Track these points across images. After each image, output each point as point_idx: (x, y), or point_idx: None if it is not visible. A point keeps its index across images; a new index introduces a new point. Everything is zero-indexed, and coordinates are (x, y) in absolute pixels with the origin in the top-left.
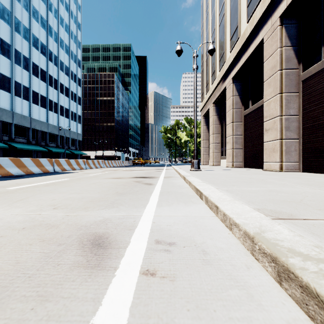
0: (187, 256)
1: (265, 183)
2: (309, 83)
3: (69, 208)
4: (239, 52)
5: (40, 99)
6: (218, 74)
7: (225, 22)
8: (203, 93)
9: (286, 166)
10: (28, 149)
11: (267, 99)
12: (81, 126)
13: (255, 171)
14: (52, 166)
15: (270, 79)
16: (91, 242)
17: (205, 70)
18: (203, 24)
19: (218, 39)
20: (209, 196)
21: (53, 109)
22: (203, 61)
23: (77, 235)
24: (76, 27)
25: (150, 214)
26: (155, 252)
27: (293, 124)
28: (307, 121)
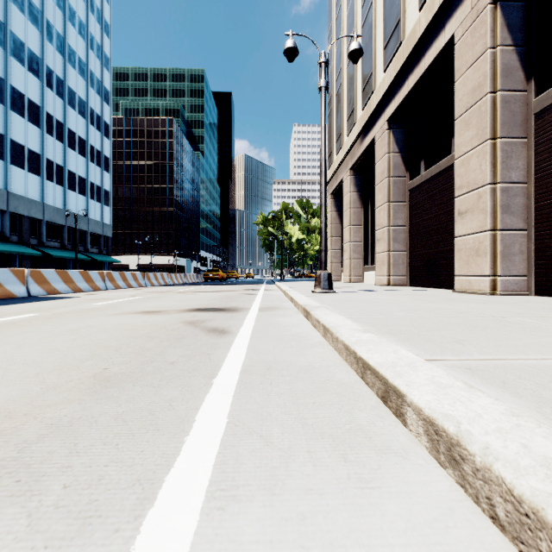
0: None
1: (527, 331)
2: (551, 117)
3: None
4: (402, 69)
5: (27, 157)
6: (361, 114)
7: (373, 18)
8: (332, 153)
9: (503, 284)
10: (0, 251)
11: (462, 152)
12: (110, 211)
13: (444, 294)
14: (25, 285)
15: (470, 112)
16: None
17: (335, 111)
18: (331, 28)
19: None
20: (465, 434)
21: (54, 177)
22: (331, 94)
23: None
24: (100, 29)
25: None
26: None
27: (516, 201)
28: (547, 194)
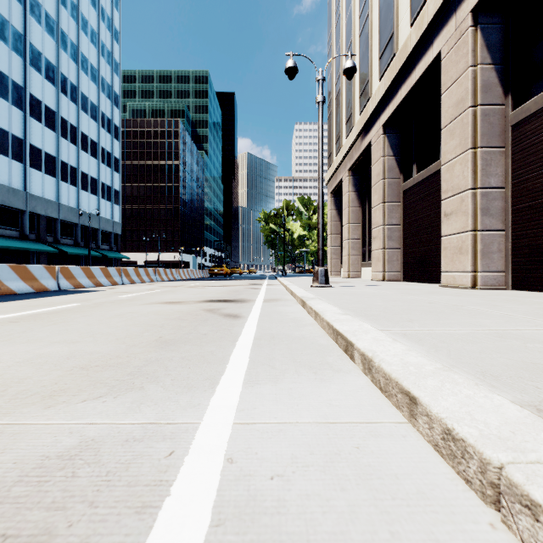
0: None
1: (470, 315)
2: (525, 129)
3: (8, 395)
4: (395, 80)
5: (44, 160)
6: (359, 119)
7: (369, 28)
8: (332, 154)
9: (483, 280)
10: (20, 248)
11: (447, 159)
12: (119, 210)
13: (429, 289)
14: (56, 280)
15: (454, 123)
16: None
17: (334, 113)
18: (331, 34)
19: (357, 60)
20: (375, 355)
21: (68, 178)
22: (331, 98)
23: None
24: (110, 37)
25: (222, 418)
26: None
27: (495, 204)
28: (521, 199)
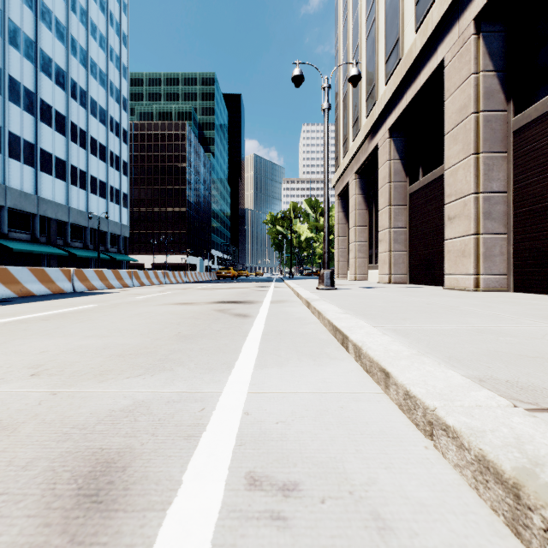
0: (335, 544)
1: (461, 314)
2: (526, 135)
3: (67, 373)
4: (401, 84)
5: (54, 164)
6: (365, 122)
7: (376, 33)
8: (338, 157)
9: (485, 282)
10: (32, 251)
11: (451, 164)
12: (127, 213)
13: (432, 291)
14: (71, 282)
15: (457, 128)
16: (77, 487)
17: (341, 116)
18: (338, 37)
19: (364, 63)
20: (364, 344)
21: (78, 181)
22: (338, 101)
23: (50, 460)
24: (119, 41)
25: (239, 389)
26: (245, 525)
27: (497, 208)
28: (522, 203)
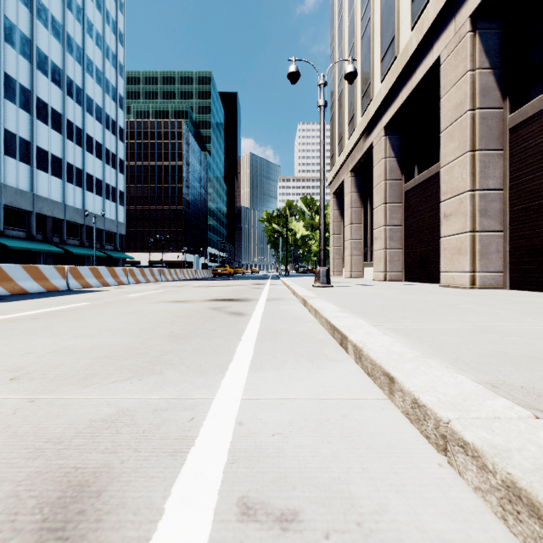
0: None
1: (461, 312)
2: (522, 132)
3: (49, 377)
4: (396, 82)
5: (50, 162)
6: (361, 120)
7: (371, 31)
8: (334, 155)
9: (481, 279)
10: (28, 248)
11: (447, 162)
12: (124, 210)
13: (428, 288)
14: (65, 280)
15: (453, 126)
16: (41, 518)
17: (337, 115)
18: (333, 36)
19: (360, 62)
20: (364, 346)
21: (74, 179)
22: (333, 99)
23: (15, 482)
24: (115, 39)
25: (232, 394)
26: None
27: (493, 206)
28: (519, 200)
